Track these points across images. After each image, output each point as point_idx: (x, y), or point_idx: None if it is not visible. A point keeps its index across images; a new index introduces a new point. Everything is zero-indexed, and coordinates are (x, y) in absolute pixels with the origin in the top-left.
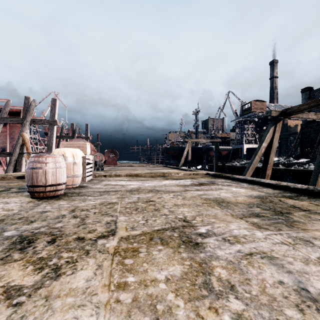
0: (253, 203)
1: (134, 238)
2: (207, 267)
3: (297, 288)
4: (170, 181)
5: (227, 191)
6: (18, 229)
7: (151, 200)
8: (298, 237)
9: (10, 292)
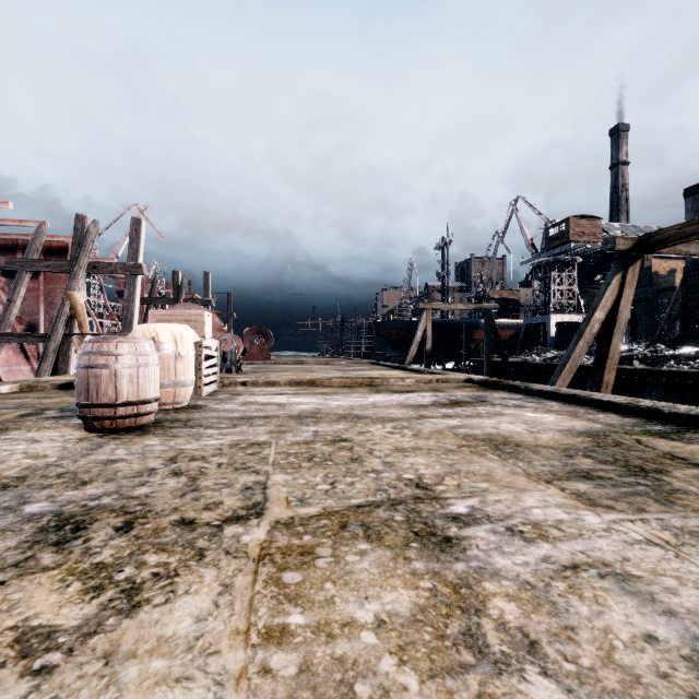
0: (575, 448)
1: (304, 524)
2: (473, 596)
3: (692, 654)
4: (385, 397)
5: (514, 420)
6: (54, 498)
7: (343, 437)
8: (686, 529)
9: (28, 642)
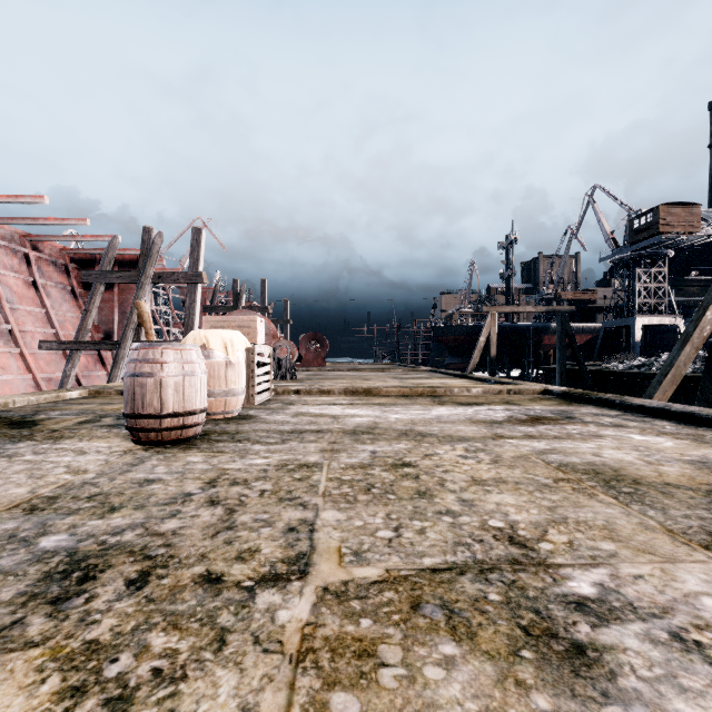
0: None
1: (362, 597)
2: None
3: None
4: (450, 410)
5: (619, 444)
6: (75, 529)
7: (406, 461)
8: None
9: None
